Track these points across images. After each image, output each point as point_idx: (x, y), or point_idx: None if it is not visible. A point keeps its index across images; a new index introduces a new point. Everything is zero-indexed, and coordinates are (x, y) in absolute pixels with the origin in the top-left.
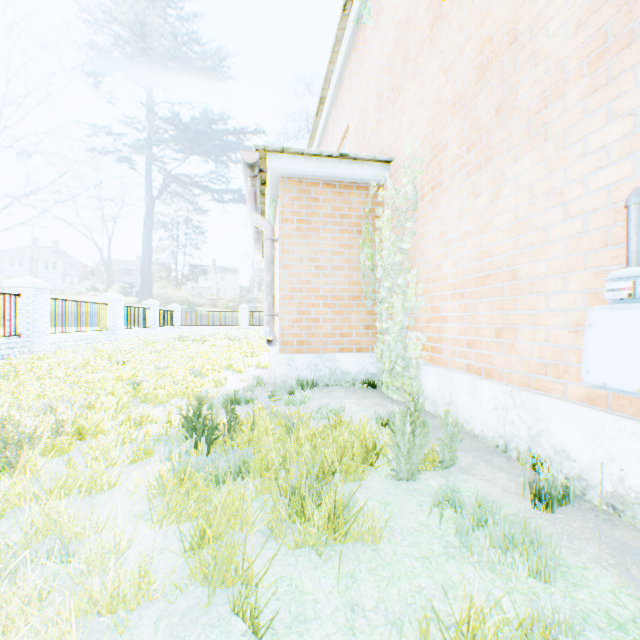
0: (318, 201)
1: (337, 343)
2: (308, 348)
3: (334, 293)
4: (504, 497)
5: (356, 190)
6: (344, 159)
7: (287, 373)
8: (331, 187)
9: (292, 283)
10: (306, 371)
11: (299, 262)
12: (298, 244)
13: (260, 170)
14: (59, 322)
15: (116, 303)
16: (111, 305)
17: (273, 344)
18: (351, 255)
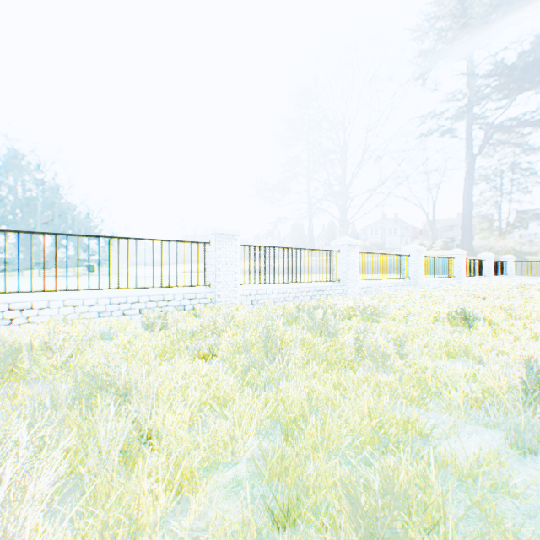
0: None
1: None
2: None
3: None
4: None
5: None
6: None
7: None
8: None
9: None
10: None
11: None
12: None
13: None
14: (426, 271)
15: (459, 257)
16: (455, 259)
17: None
18: None
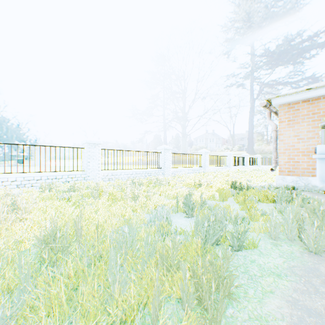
0: (298, 110)
1: (310, 172)
2: (293, 174)
3: (308, 149)
4: None
5: (322, 99)
6: (311, 89)
7: (281, 183)
8: (306, 102)
9: (284, 147)
10: (290, 183)
11: (288, 138)
12: (287, 130)
13: (269, 105)
14: (211, 163)
15: (229, 156)
16: (227, 156)
17: (273, 171)
18: (319, 131)
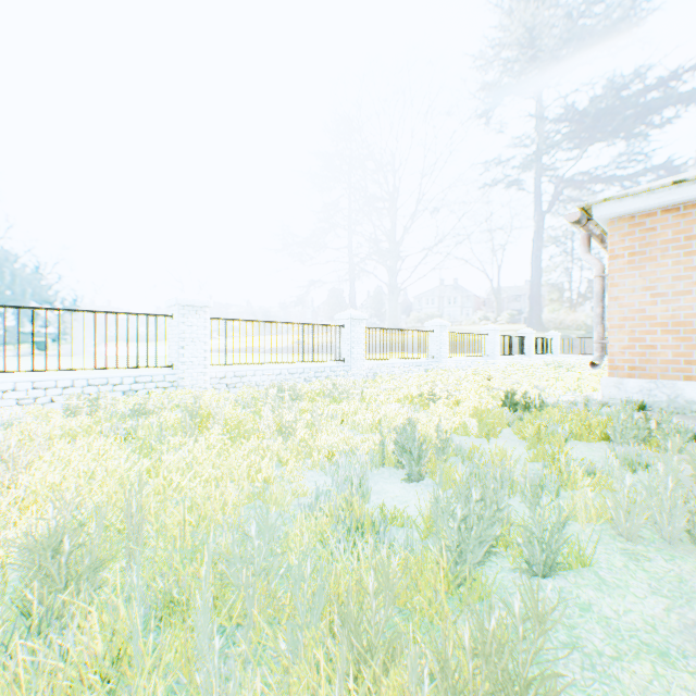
0: (653, 230)
1: (680, 371)
2: (641, 374)
3: (676, 319)
4: (689, 468)
5: None
6: (683, 182)
7: (614, 394)
8: (671, 212)
9: (621, 313)
10: (636, 395)
11: (630, 293)
12: (628, 276)
13: (587, 219)
14: (453, 349)
15: (493, 333)
16: (489, 335)
17: (596, 367)
18: None
